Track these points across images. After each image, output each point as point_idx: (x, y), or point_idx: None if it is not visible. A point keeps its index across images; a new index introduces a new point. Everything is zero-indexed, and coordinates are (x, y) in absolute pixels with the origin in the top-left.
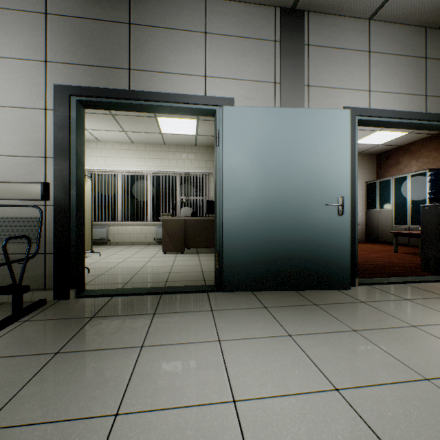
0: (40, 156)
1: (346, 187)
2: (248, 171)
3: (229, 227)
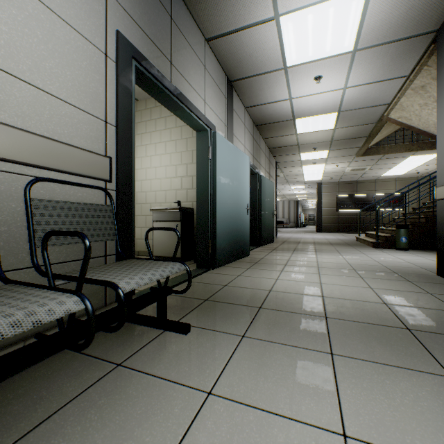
0: (100, 117)
1: (249, 199)
2: (224, 182)
3: (218, 221)
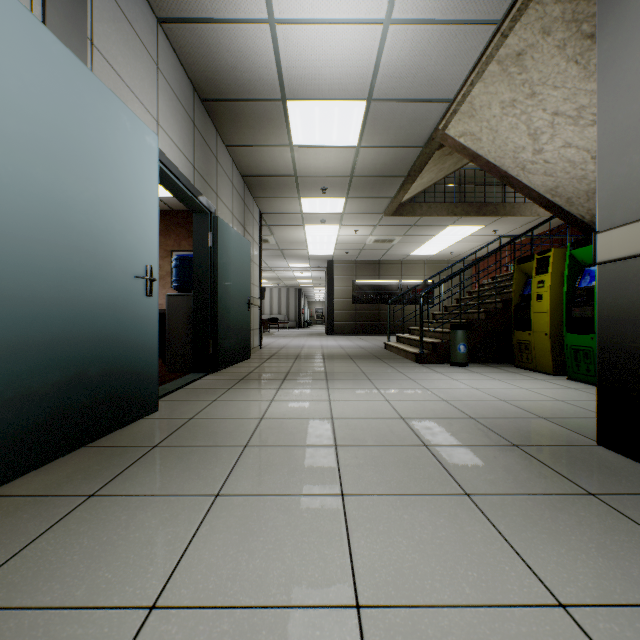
0: None
1: (155, 253)
2: None
3: None
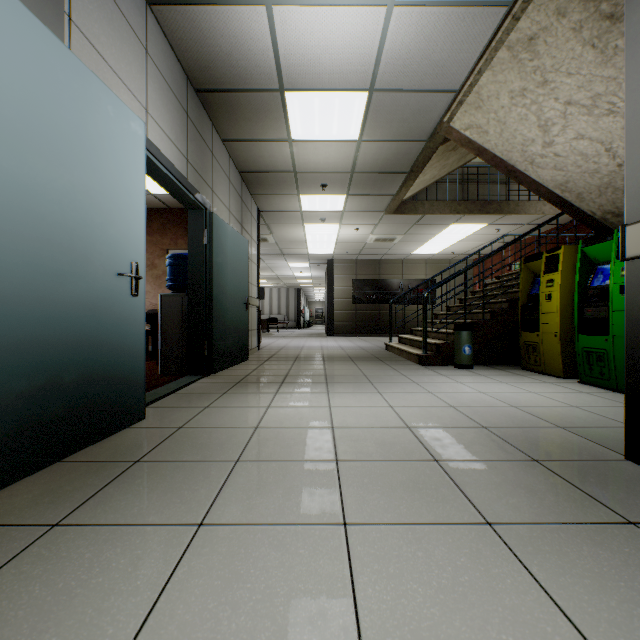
0: None
1: (142, 249)
2: None
3: None
